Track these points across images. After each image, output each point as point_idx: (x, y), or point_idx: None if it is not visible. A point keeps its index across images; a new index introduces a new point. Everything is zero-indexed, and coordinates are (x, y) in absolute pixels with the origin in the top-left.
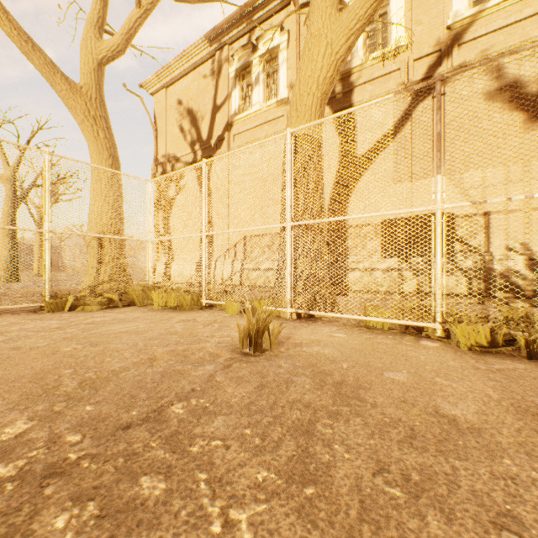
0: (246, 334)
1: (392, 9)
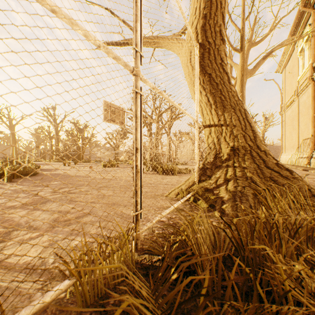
0: None
1: None
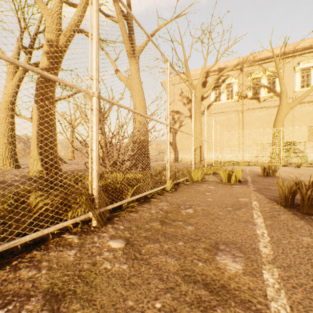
0: (295, 166)
1: (277, 82)
